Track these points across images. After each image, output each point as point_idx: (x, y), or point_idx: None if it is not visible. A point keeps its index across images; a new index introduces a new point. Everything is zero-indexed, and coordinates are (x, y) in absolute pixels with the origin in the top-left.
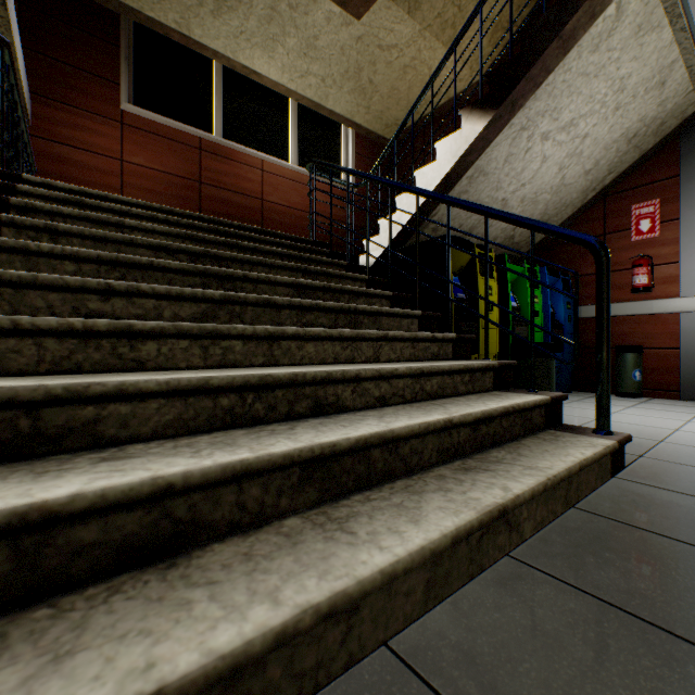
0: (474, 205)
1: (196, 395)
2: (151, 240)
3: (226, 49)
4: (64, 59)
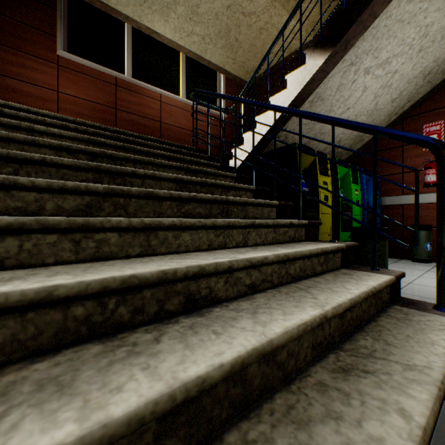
0: (322, 116)
1: (37, 309)
2: (52, 141)
3: (134, 14)
4: (14, 16)
